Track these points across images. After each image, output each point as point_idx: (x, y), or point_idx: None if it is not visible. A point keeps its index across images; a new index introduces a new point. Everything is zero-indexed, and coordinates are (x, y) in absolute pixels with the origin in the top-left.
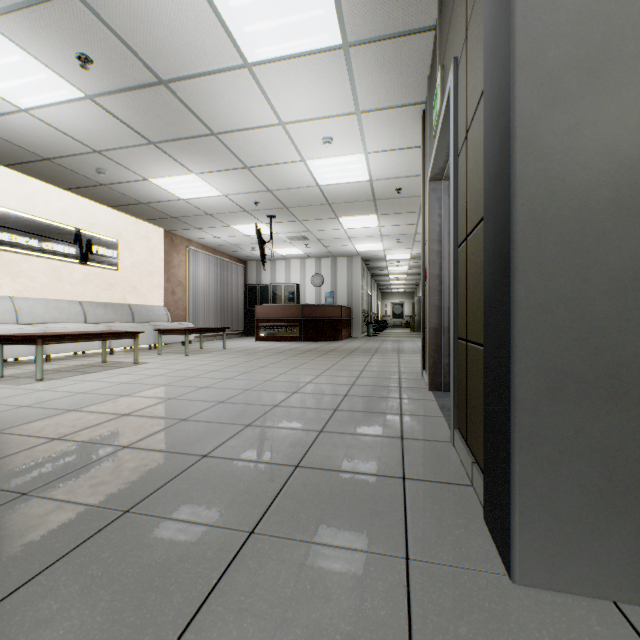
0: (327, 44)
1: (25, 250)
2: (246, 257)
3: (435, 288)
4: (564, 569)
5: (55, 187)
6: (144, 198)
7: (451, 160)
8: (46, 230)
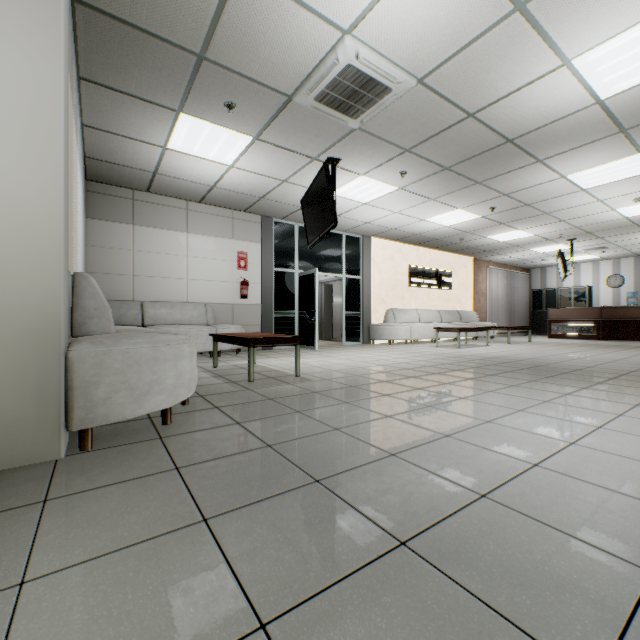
0: None
1: (418, 285)
2: (530, 266)
3: None
4: None
5: (427, 248)
6: (474, 245)
7: None
8: (425, 273)
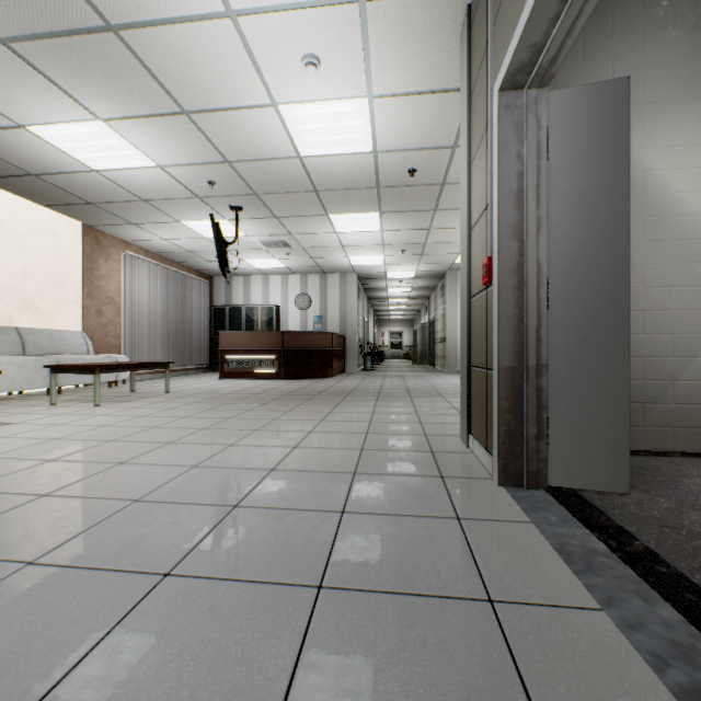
0: None
1: None
2: (211, 270)
3: (510, 293)
4: None
5: None
6: (31, 165)
7: None
8: None
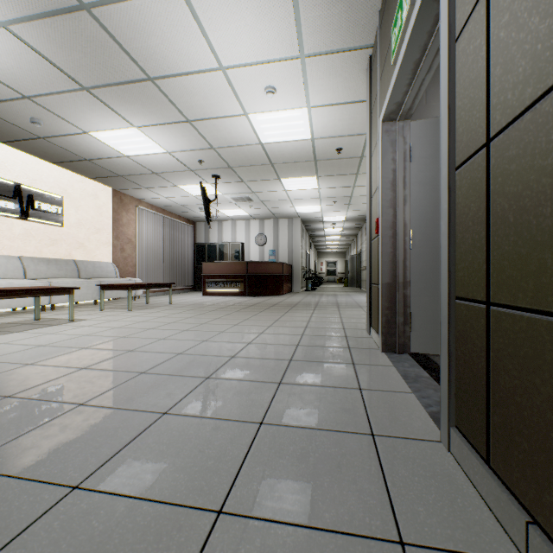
0: None
1: None
2: (195, 218)
3: (388, 239)
4: None
5: None
6: (87, 154)
7: (443, 49)
8: None
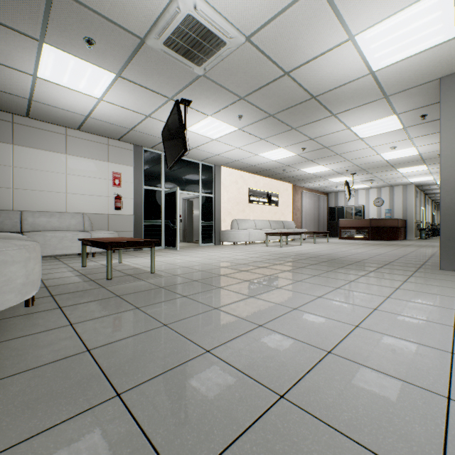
0: (395, 129)
1: (255, 202)
2: (328, 191)
3: None
4: (449, 267)
5: (261, 176)
6: (293, 175)
7: None
8: (259, 194)
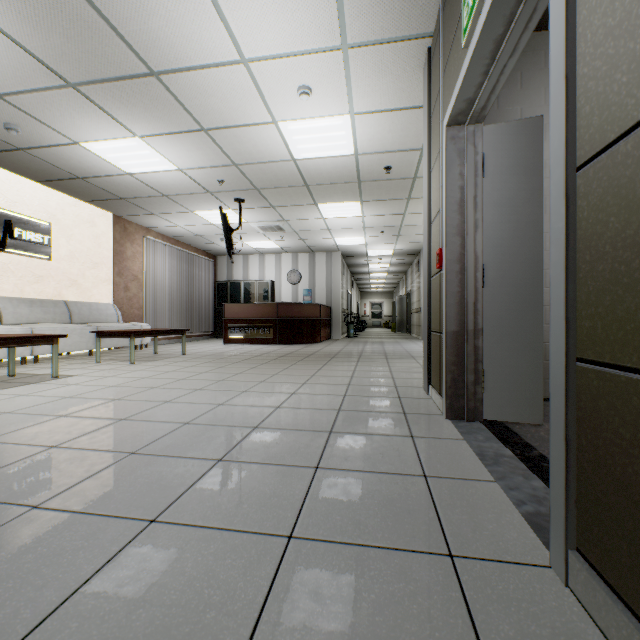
0: None
1: None
2: (215, 251)
3: (455, 276)
4: None
5: None
6: (80, 171)
7: None
8: None
